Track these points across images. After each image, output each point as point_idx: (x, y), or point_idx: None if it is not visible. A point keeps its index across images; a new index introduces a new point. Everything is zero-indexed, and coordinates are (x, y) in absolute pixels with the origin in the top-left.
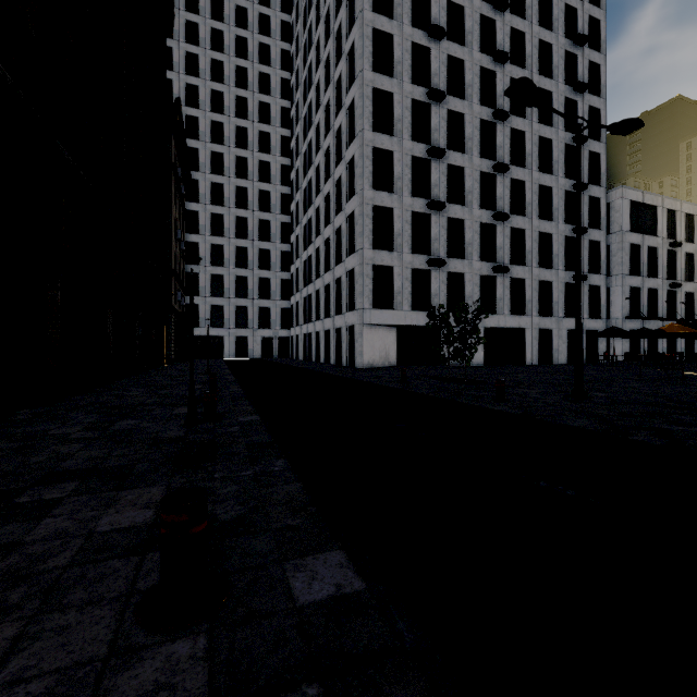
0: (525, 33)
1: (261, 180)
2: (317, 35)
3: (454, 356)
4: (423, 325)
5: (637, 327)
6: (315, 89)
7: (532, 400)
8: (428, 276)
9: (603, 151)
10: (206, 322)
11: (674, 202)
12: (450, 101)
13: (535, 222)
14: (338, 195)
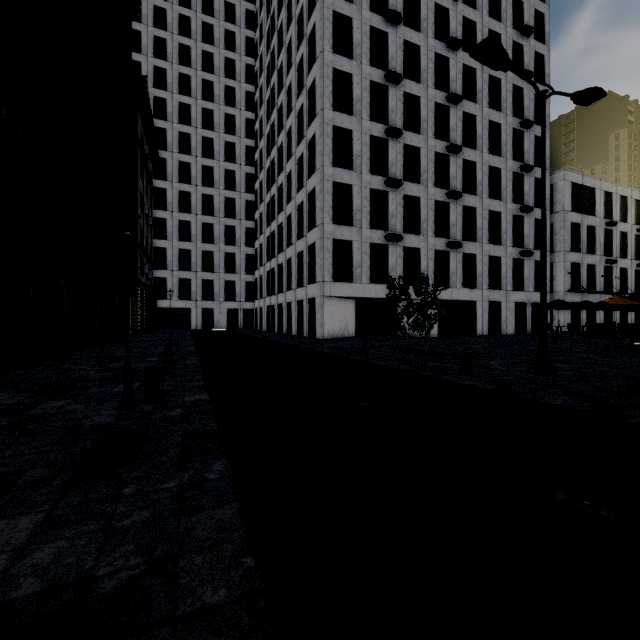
0: (476, 22)
1: (227, 160)
2: (280, 21)
3: (414, 327)
4: (380, 297)
5: (578, 300)
6: (278, 73)
7: (498, 372)
8: (386, 250)
9: (547, 136)
10: (173, 295)
11: (610, 184)
12: (406, 84)
13: (485, 201)
14: (299, 173)
